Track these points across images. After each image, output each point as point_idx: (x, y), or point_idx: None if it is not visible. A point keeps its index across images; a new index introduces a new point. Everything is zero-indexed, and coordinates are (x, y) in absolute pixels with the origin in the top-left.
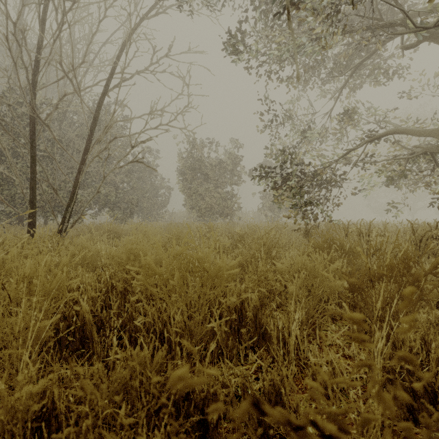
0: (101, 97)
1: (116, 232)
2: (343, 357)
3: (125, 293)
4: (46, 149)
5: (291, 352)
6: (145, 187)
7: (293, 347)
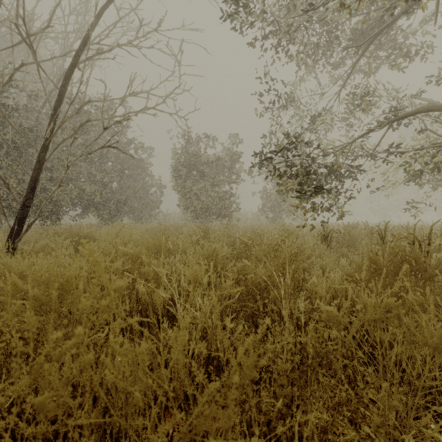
0: (69, 69)
1: (88, 237)
2: None
3: None
4: None
5: None
6: (135, 186)
7: None
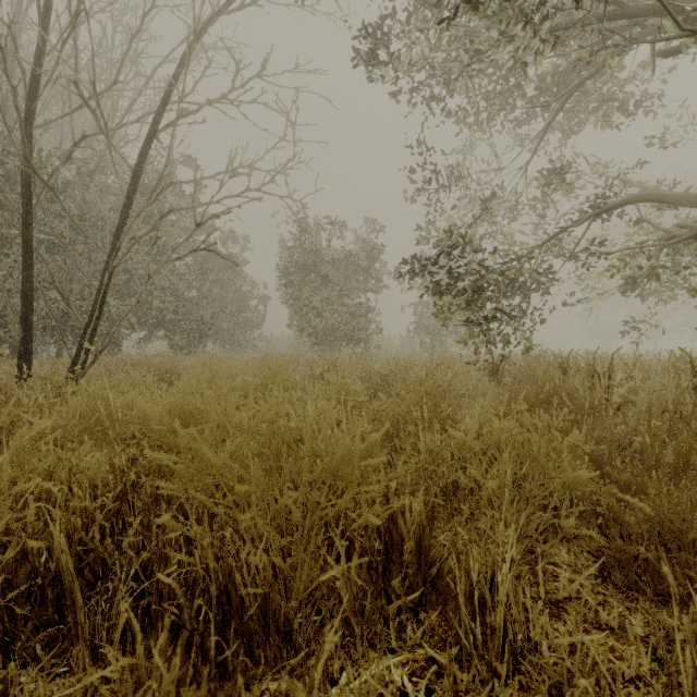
0: (146, 142)
1: (172, 371)
2: (599, 629)
3: (159, 496)
4: (53, 229)
5: (499, 632)
6: (225, 296)
7: (501, 620)
